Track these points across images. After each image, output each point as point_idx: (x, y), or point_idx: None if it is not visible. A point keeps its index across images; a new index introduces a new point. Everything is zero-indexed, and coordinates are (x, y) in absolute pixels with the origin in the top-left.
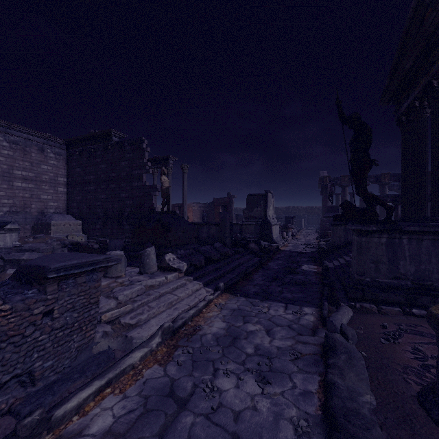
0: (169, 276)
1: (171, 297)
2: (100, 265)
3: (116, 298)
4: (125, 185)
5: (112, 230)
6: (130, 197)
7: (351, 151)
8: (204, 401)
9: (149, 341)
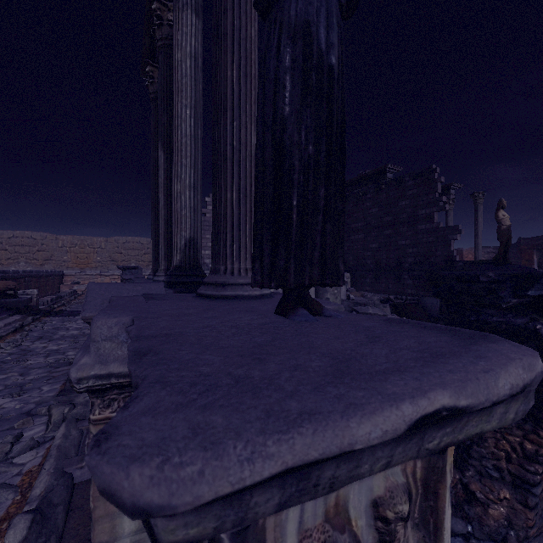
0: None
1: None
2: None
3: None
4: (406, 230)
5: (387, 285)
6: (413, 244)
7: None
8: None
9: None
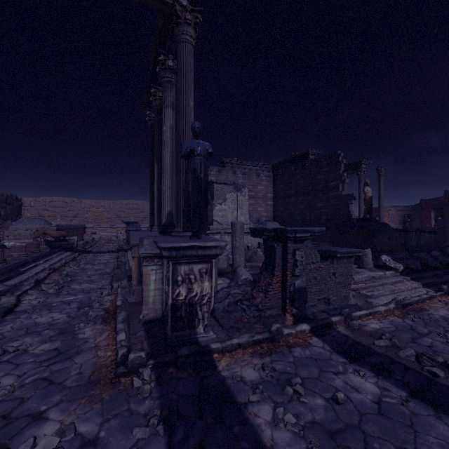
0: (387, 273)
1: (392, 287)
2: (355, 254)
3: (353, 278)
4: (321, 196)
5: None
6: (326, 206)
7: None
8: (438, 338)
9: (387, 304)
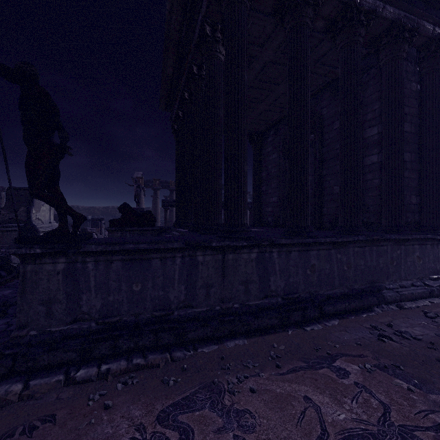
0: None
1: None
2: None
3: None
4: None
5: None
6: None
7: (22, 124)
8: None
9: None
